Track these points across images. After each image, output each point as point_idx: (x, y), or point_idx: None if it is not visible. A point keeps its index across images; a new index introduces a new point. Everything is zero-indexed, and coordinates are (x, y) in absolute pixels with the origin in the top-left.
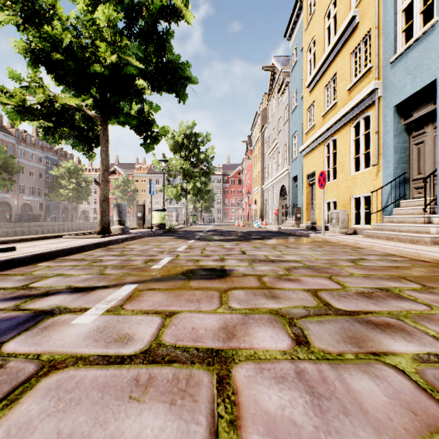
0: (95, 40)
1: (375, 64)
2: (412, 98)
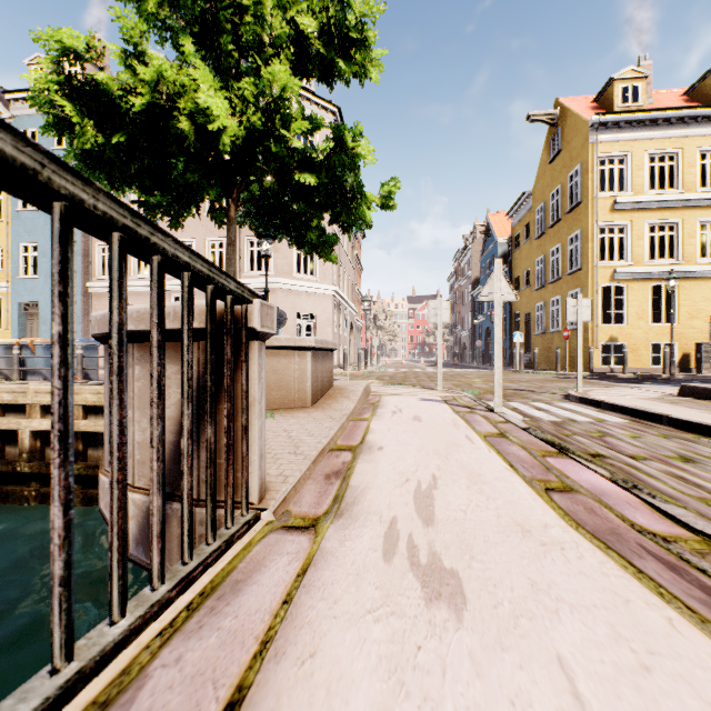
0: None
1: (8, 273)
2: (29, 302)
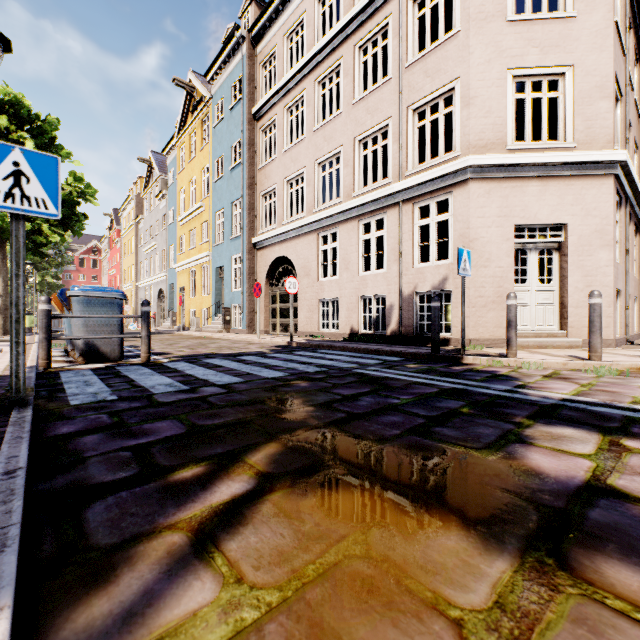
0: (36, 219)
1: (209, 242)
2: (221, 267)
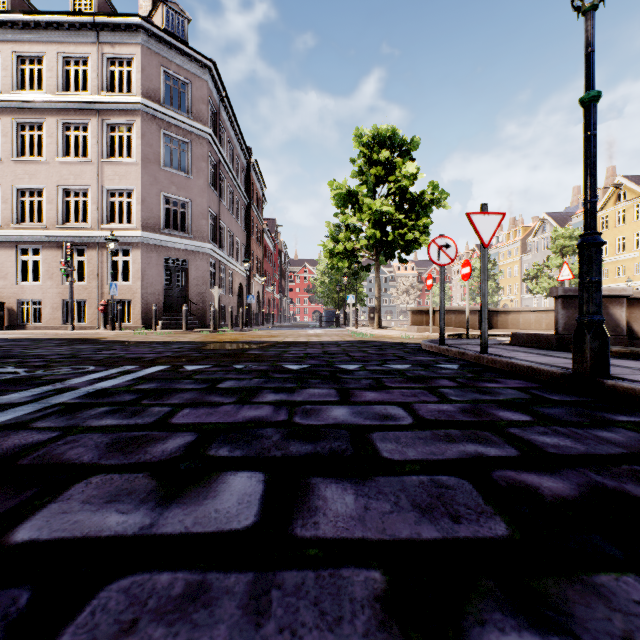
0: None
1: None
2: None
